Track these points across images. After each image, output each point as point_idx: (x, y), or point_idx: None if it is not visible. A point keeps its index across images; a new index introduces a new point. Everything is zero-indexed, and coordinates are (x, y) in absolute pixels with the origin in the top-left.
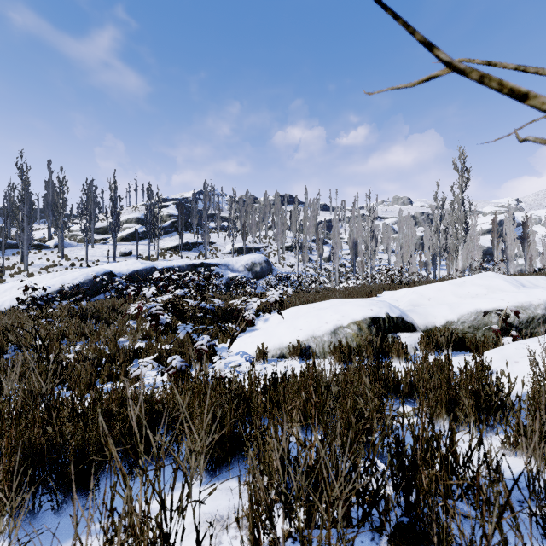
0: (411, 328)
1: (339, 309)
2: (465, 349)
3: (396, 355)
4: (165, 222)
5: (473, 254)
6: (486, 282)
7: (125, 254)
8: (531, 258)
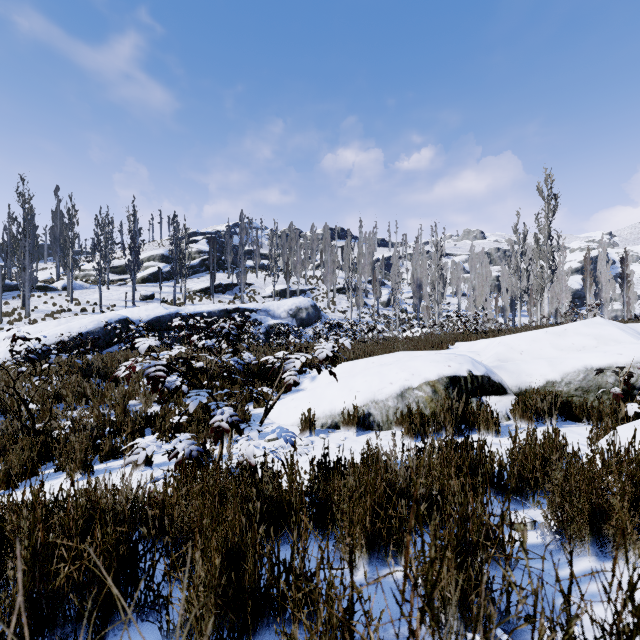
0: (500, 390)
1: (407, 365)
2: (572, 418)
3: (484, 426)
4: (194, 259)
5: (560, 297)
6: (595, 331)
7: (147, 298)
8: (629, 303)
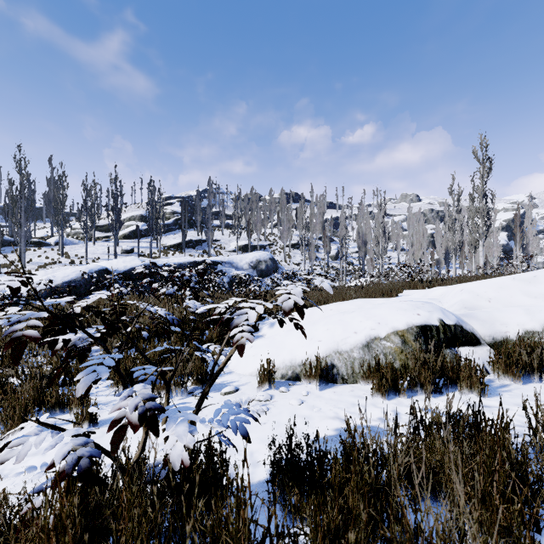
0: (474, 341)
1: (372, 313)
2: None
3: (466, 383)
4: (168, 219)
5: (491, 251)
6: None
7: (127, 252)
8: None
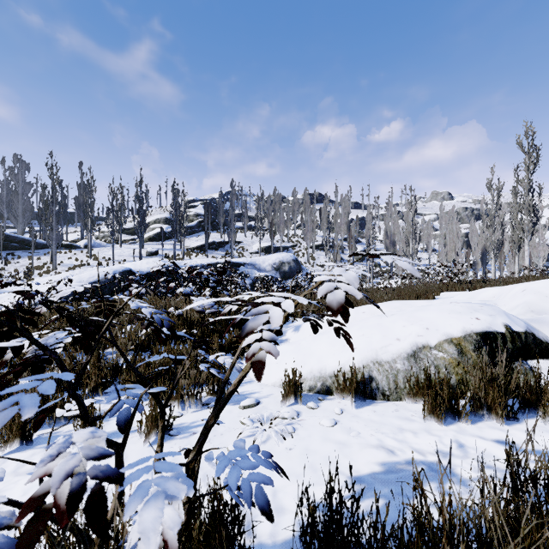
0: None
1: (417, 316)
2: None
3: None
4: (192, 221)
5: (537, 250)
6: None
7: (152, 254)
8: None
